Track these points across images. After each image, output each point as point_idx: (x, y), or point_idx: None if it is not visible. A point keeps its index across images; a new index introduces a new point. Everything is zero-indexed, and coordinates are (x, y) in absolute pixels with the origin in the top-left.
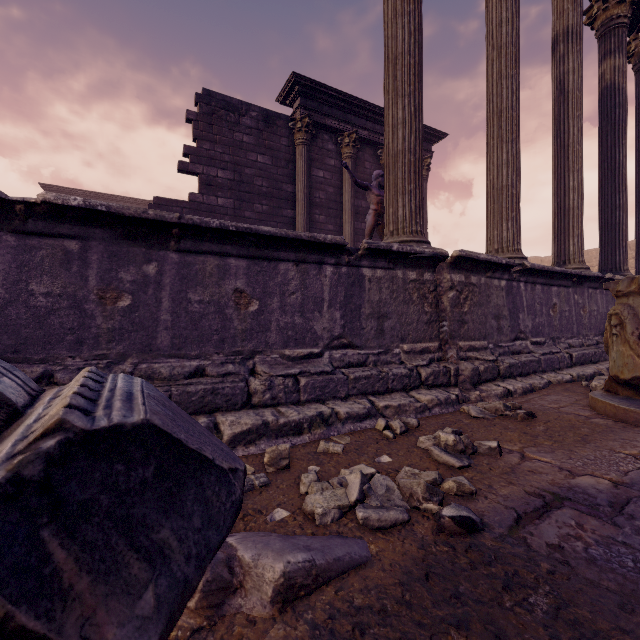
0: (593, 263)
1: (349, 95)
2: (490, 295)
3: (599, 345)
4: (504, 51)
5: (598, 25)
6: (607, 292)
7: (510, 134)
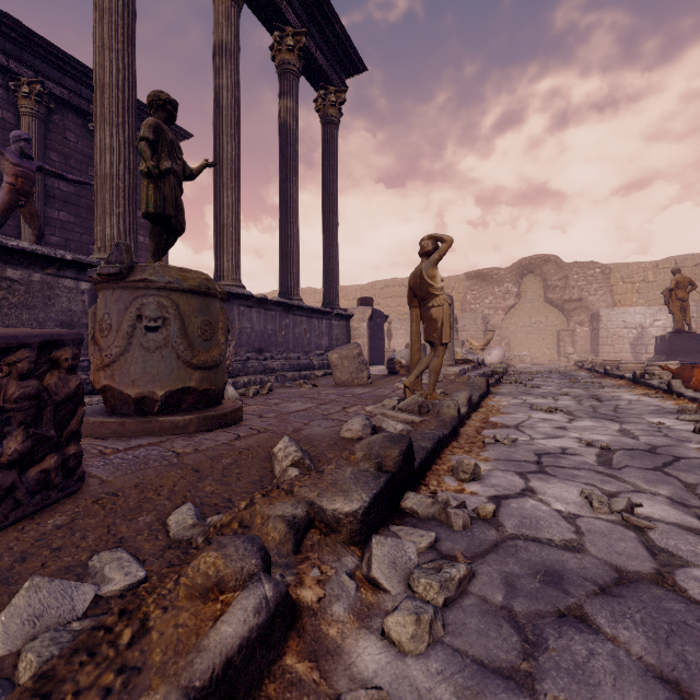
0: (350, 298)
1: (23, 25)
2: (54, 297)
3: (250, 361)
4: (108, 17)
5: (277, 64)
6: (267, 312)
7: (115, 116)
